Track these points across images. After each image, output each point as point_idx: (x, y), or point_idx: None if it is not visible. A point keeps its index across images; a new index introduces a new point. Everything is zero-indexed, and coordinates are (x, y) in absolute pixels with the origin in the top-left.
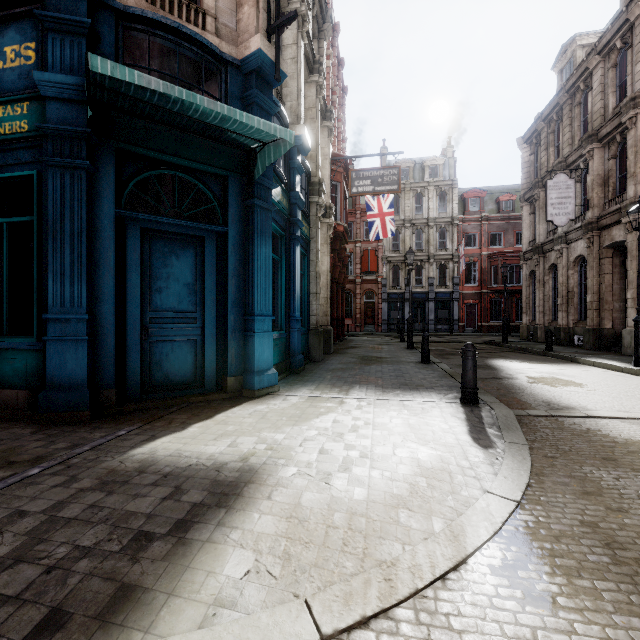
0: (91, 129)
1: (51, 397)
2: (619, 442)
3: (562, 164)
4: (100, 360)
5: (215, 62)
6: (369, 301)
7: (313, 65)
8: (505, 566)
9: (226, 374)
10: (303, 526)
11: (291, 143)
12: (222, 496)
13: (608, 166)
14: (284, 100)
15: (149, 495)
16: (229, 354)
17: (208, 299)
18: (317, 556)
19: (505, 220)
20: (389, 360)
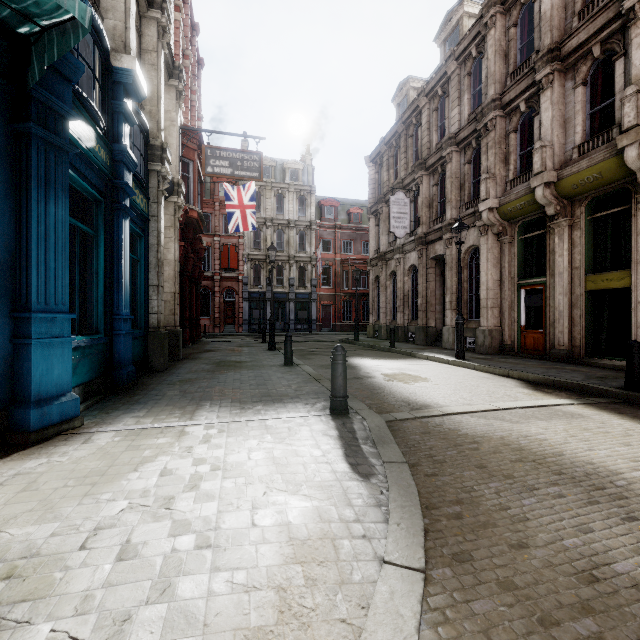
0: None
1: None
2: (479, 442)
3: (400, 185)
4: None
5: None
6: (229, 300)
7: None
8: None
9: None
10: None
11: (86, 28)
12: None
13: (433, 191)
14: (103, 15)
15: None
16: None
17: None
18: None
19: (354, 230)
20: (250, 364)
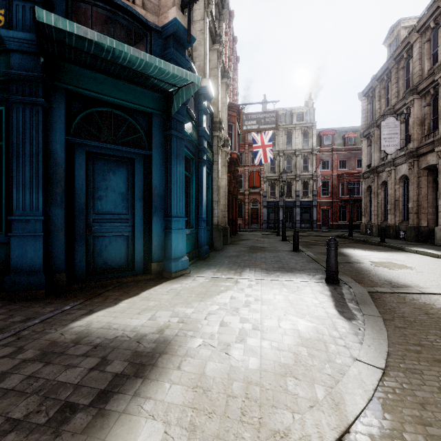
0: (46, 75)
1: (14, 279)
2: None
3: (391, 110)
4: (53, 251)
5: (142, 28)
6: (254, 207)
7: (215, 37)
8: (383, 436)
9: (150, 260)
10: (207, 396)
11: (198, 86)
12: (140, 366)
13: (424, 111)
14: (194, 61)
15: (79, 366)
16: (153, 246)
17: (137, 205)
18: (219, 427)
19: (349, 151)
20: (270, 249)
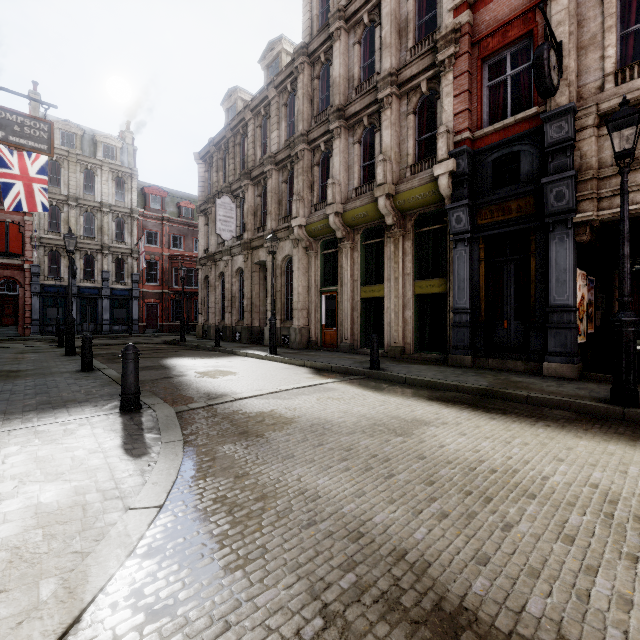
0: None
1: None
2: (252, 416)
3: (228, 189)
4: None
5: None
6: (8, 294)
7: None
8: (131, 593)
9: None
10: None
11: None
12: None
13: (257, 201)
14: None
15: None
16: None
17: None
18: None
19: (185, 225)
20: (31, 373)
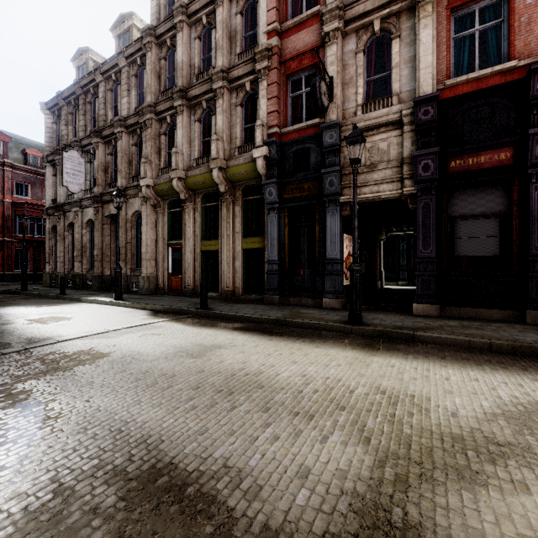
0: None
1: None
2: (69, 354)
3: (78, 143)
4: None
5: None
6: None
7: None
8: None
9: None
10: None
11: None
12: None
13: (108, 159)
14: None
15: None
16: None
17: None
18: None
19: (33, 173)
20: None
